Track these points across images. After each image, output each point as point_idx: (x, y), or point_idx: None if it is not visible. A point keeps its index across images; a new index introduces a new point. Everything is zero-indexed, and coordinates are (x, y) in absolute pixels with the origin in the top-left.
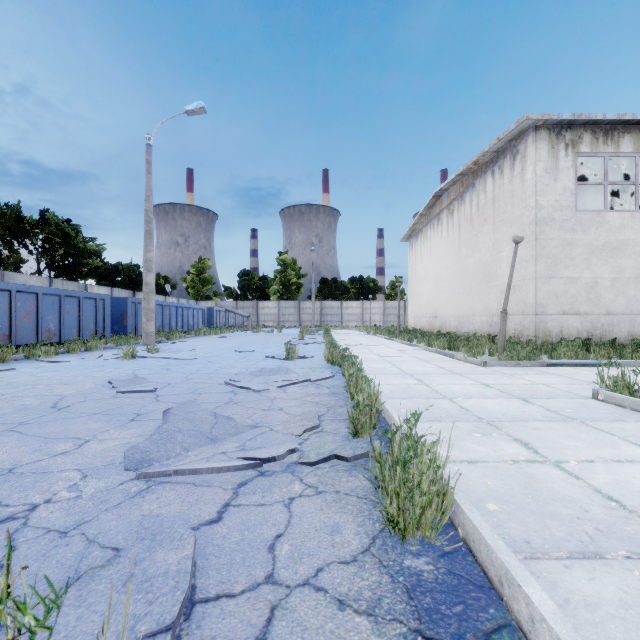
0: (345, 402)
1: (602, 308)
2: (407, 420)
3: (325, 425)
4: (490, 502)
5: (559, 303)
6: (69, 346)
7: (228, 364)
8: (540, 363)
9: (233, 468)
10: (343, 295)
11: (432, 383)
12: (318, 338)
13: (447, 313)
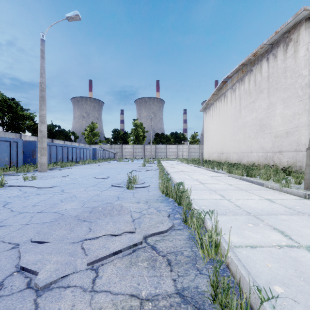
0: None
1: None
2: None
3: None
4: None
5: None
6: None
7: (73, 194)
8: None
9: None
10: (167, 142)
11: None
12: (154, 166)
13: (231, 151)
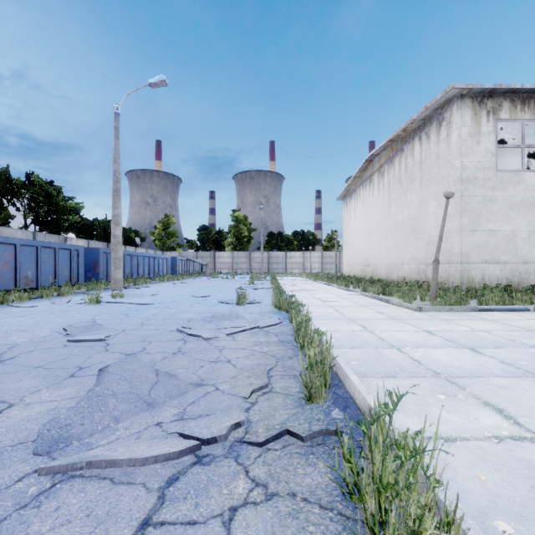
0: (294, 352)
1: (520, 257)
2: (385, 405)
3: (274, 383)
4: (498, 517)
5: (481, 253)
6: (42, 292)
7: (183, 309)
8: (472, 308)
9: (162, 457)
10: (287, 246)
11: (376, 330)
12: (266, 284)
13: (378, 262)
